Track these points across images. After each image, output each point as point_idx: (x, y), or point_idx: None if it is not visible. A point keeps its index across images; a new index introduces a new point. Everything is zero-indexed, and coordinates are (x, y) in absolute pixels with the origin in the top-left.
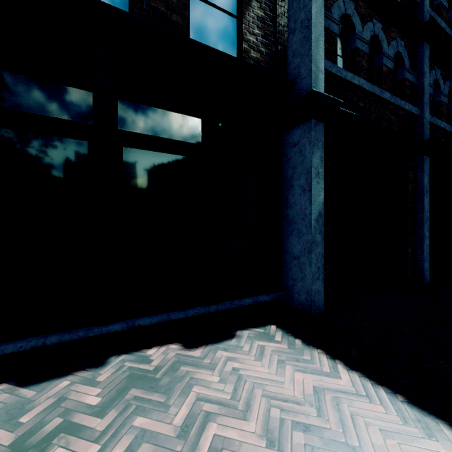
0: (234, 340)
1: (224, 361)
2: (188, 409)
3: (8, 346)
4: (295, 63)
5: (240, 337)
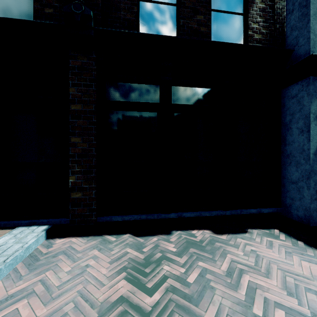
0: (247, 234)
1: (243, 245)
2: (228, 264)
3: (126, 217)
4: (293, 36)
5: (251, 233)
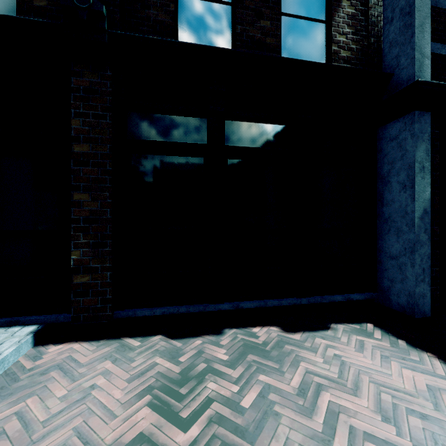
0: (330, 331)
1: (324, 347)
2: (301, 377)
3: (157, 310)
4: (393, 54)
5: (335, 329)
